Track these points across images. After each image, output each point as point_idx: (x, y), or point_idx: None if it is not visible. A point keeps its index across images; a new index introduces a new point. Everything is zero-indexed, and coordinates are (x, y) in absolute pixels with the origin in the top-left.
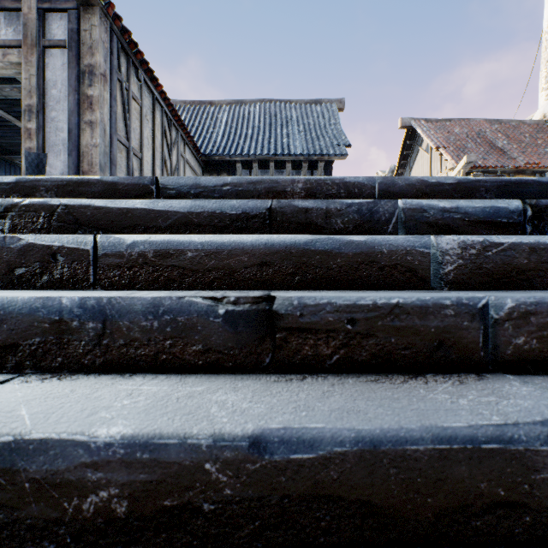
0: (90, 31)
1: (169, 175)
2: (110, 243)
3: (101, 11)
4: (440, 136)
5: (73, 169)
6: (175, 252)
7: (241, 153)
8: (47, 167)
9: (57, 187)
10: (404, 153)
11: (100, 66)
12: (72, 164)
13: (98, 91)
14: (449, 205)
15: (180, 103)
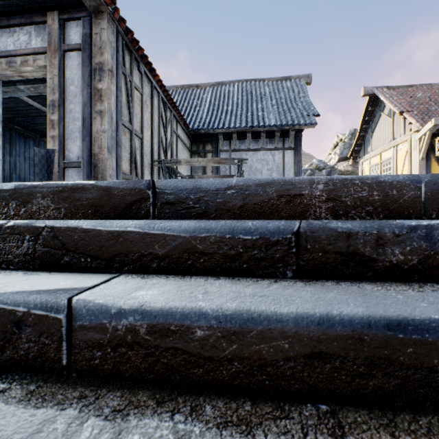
0: (100, 34)
1: (165, 150)
2: (89, 310)
3: (109, 16)
4: (403, 101)
5: (86, 152)
6: (178, 328)
7: (222, 127)
8: (66, 151)
9: (53, 194)
10: (366, 118)
11: (108, 63)
12: (85, 148)
13: (106, 84)
14: None
15: (172, 88)
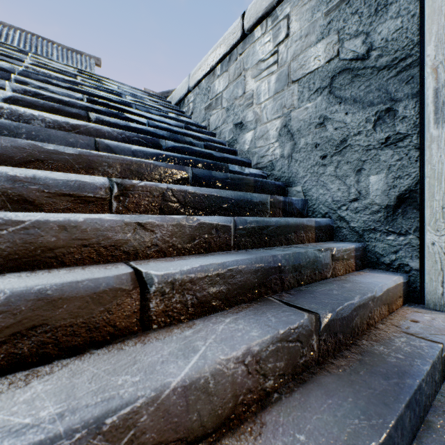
0: None
1: None
2: None
3: None
4: None
5: None
6: None
7: None
8: None
9: None
10: None
11: None
12: None
13: None
14: (49, 62)
15: None
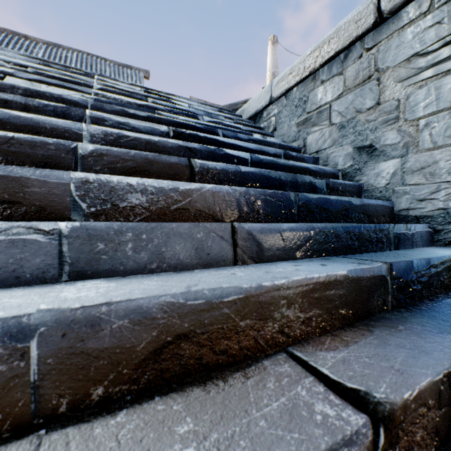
0: None
1: None
2: None
3: None
4: None
5: None
6: None
7: None
8: None
9: None
10: None
11: None
12: None
13: None
14: (115, 83)
15: None
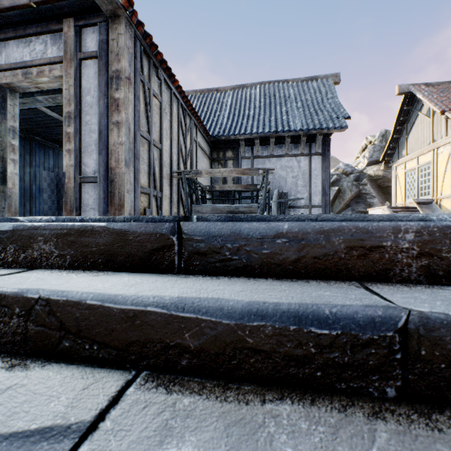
0: (117, 39)
1: (184, 159)
2: None
3: (126, 20)
4: (444, 99)
5: (103, 167)
6: None
7: (244, 133)
8: (82, 165)
9: (57, 237)
10: (401, 119)
11: (125, 70)
12: (102, 162)
13: (123, 93)
14: None
15: (191, 92)
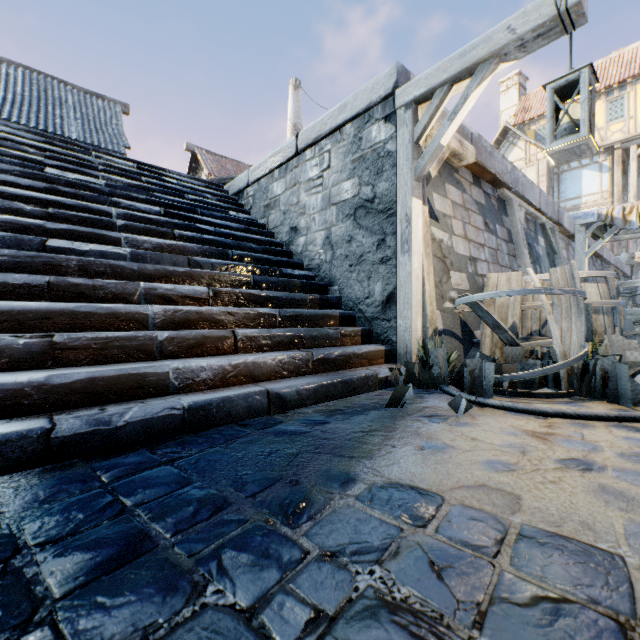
0: None
1: None
2: None
3: None
4: (215, 167)
5: None
6: (11, 140)
7: None
8: None
9: None
10: (192, 174)
11: None
12: None
13: None
14: (111, 159)
15: None
